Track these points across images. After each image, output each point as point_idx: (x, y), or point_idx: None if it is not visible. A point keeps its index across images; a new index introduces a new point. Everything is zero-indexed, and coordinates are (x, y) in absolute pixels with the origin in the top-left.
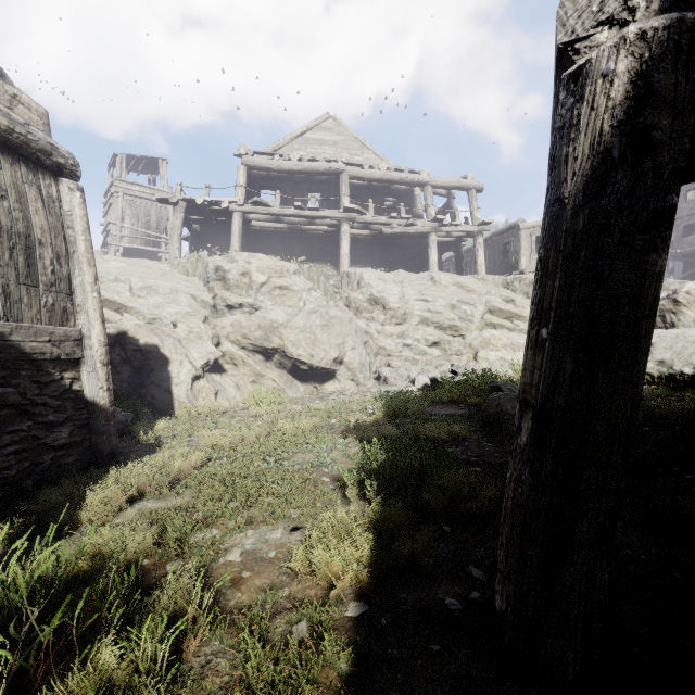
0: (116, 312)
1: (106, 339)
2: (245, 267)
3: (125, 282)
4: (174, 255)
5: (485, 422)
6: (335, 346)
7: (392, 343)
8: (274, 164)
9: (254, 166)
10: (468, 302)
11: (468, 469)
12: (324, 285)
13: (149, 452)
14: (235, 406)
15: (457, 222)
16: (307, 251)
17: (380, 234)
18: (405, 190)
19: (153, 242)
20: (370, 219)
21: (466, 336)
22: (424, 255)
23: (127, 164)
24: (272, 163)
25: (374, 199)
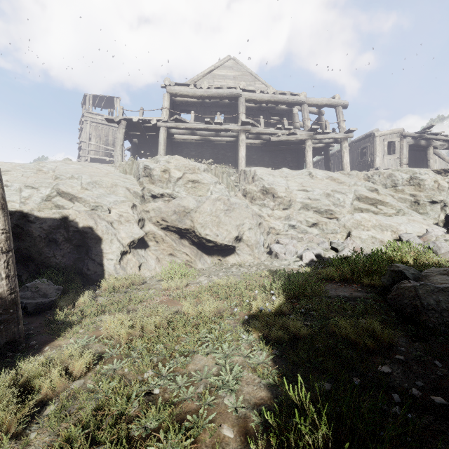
0: (70, 201)
1: (7, 226)
2: (166, 166)
3: (78, 179)
4: (117, 160)
5: (398, 314)
6: (235, 227)
7: (280, 224)
8: (189, 91)
9: (175, 94)
10: (340, 191)
11: (445, 431)
12: (226, 180)
13: (54, 336)
14: (153, 277)
15: (328, 130)
16: (214, 156)
17: (268, 142)
18: (286, 110)
19: (110, 154)
20: (261, 131)
21: (340, 218)
22: (300, 158)
23: (94, 102)
24: (188, 91)
25: (263, 117)
